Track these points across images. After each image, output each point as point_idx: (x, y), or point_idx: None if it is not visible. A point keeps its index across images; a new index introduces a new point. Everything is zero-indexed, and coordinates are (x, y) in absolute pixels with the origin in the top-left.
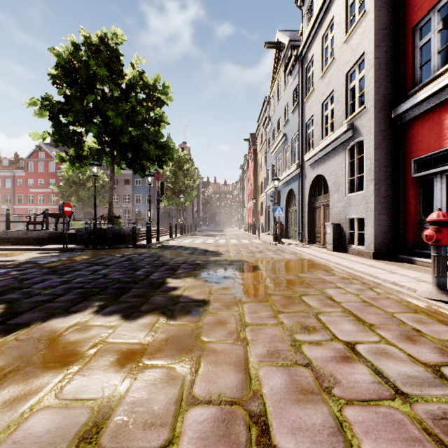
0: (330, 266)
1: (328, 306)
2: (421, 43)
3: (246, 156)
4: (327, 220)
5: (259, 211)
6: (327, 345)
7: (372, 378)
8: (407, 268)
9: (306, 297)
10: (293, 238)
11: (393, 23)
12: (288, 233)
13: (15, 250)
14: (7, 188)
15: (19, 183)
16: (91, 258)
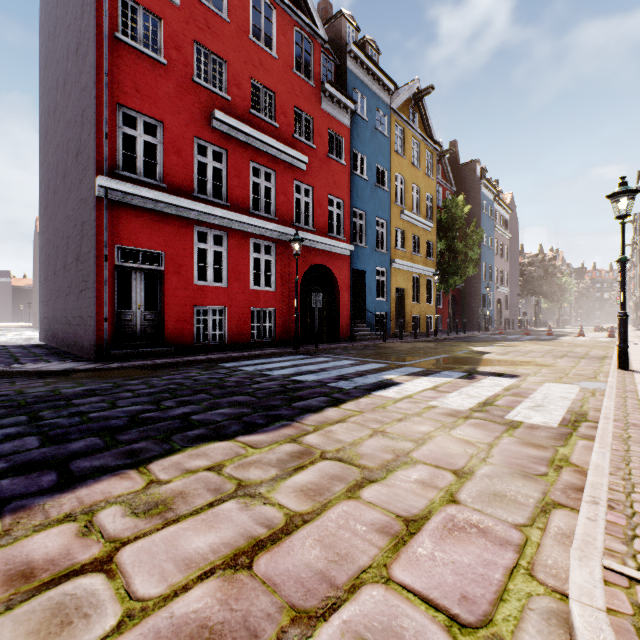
0: None
1: None
2: None
3: None
4: None
5: None
6: None
7: None
8: None
9: None
10: None
11: None
12: None
13: None
14: None
15: None
16: None
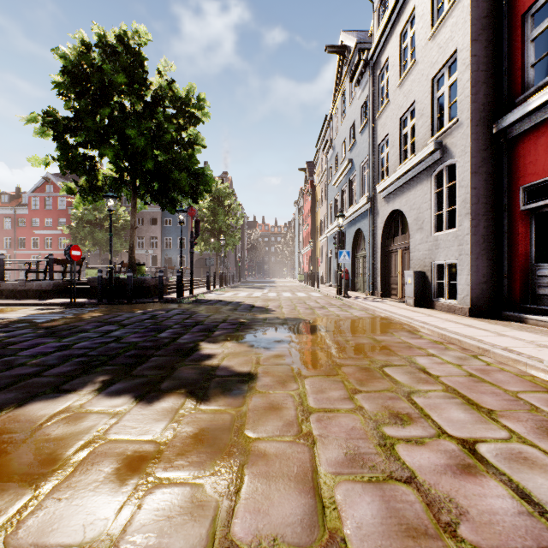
0: (415, 326)
1: (423, 383)
2: (534, 34)
3: (301, 190)
4: (406, 267)
5: (318, 257)
6: (434, 445)
7: (517, 505)
8: (517, 328)
9: (390, 368)
10: (362, 290)
11: (495, 10)
12: (355, 284)
13: (9, 305)
14: (6, 229)
15: (22, 223)
16: (104, 316)
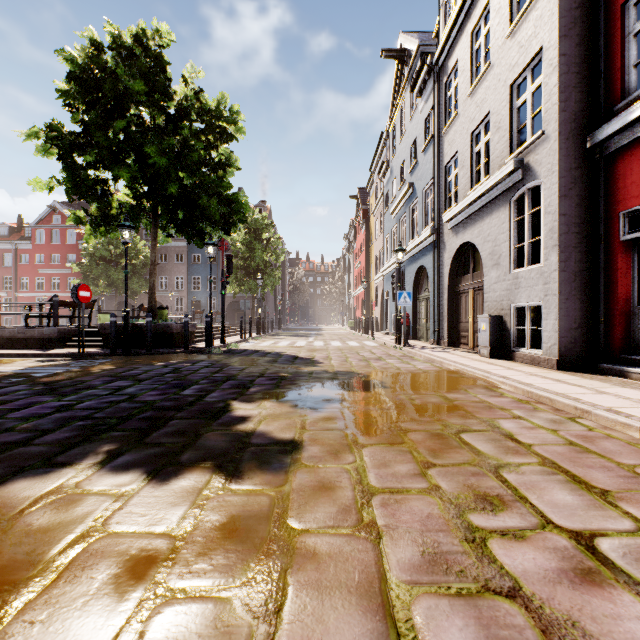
0: (493, 381)
1: (512, 453)
2: (637, 27)
3: (352, 221)
4: (478, 310)
5: (372, 300)
6: (539, 540)
7: None
8: (618, 384)
9: (469, 434)
10: (425, 339)
11: None
12: (417, 331)
13: (5, 356)
14: (6, 267)
15: (24, 260)
16: (117, 369)
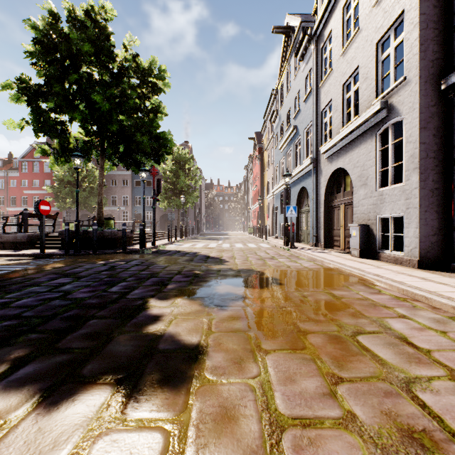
0: (369, 279)
1: (416, 363)
2: None
3: (250, 156)
4: (348, 220)
5: (265, 213)
6: None
7: None
8: None
9: (365, 337)
10: (305, 242)
11: None
12: (299, 236)
13: None
14: (0, 189)
15: (13, 184)
16: (65, 267)
